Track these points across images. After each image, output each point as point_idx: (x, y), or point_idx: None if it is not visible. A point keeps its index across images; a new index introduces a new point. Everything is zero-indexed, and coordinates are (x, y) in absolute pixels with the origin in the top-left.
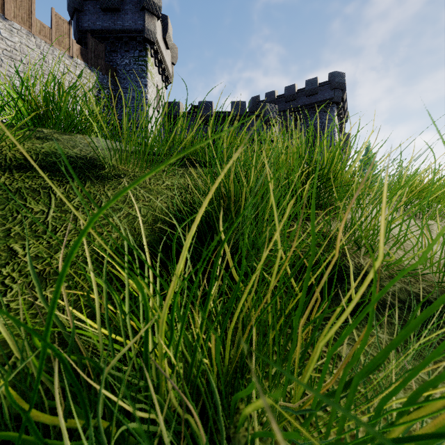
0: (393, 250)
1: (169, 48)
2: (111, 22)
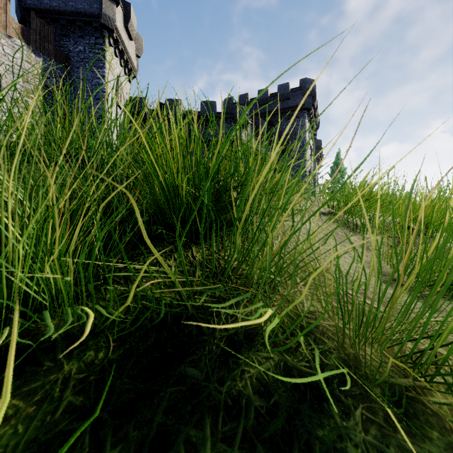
0: (296, 288)
1: (132, 38)
2: (62, 2)
